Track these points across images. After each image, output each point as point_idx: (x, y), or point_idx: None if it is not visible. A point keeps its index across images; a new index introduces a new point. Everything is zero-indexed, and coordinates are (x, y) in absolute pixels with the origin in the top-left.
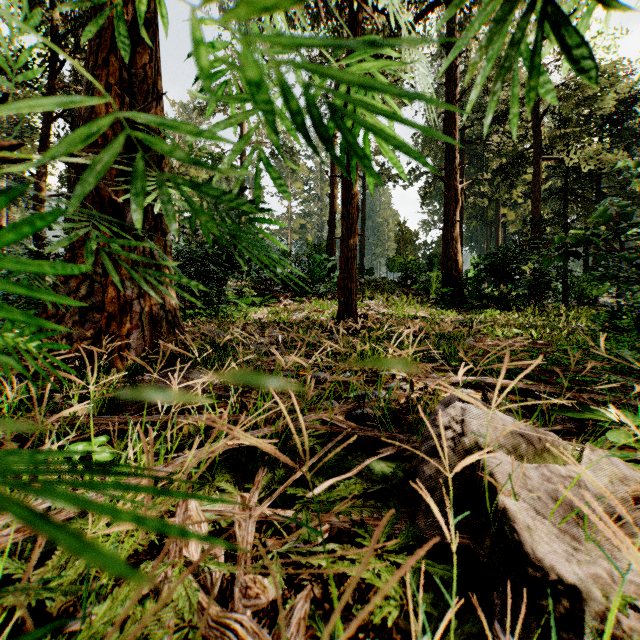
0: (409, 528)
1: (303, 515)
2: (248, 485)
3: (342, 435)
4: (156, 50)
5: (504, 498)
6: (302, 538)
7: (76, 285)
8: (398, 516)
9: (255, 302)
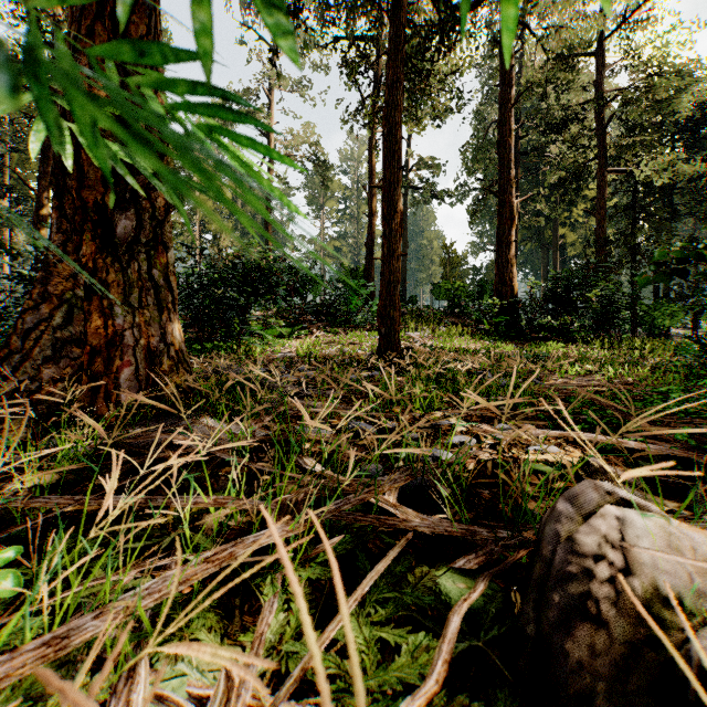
0: None
1: None
2: (245, 636)
3: (400, 546)
4: (156, 21)
5: None
6: None
7: (50, 311)
8: None
9: (283, 334)
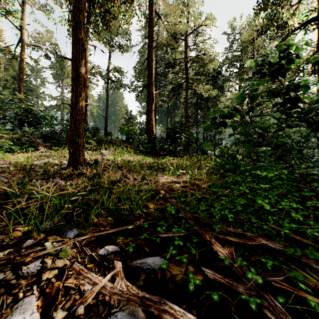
0: None
1: None
2: None
3: None
4: None
5: None
6: None
7: None
8: None
9: (14, 149)
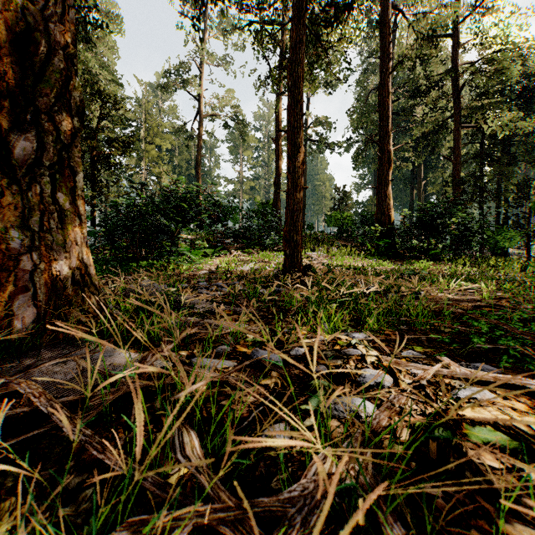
0: None
1: None
2: None
3: None
4: None
5: None
6: None
7: None
8: None
9: (207, 253)
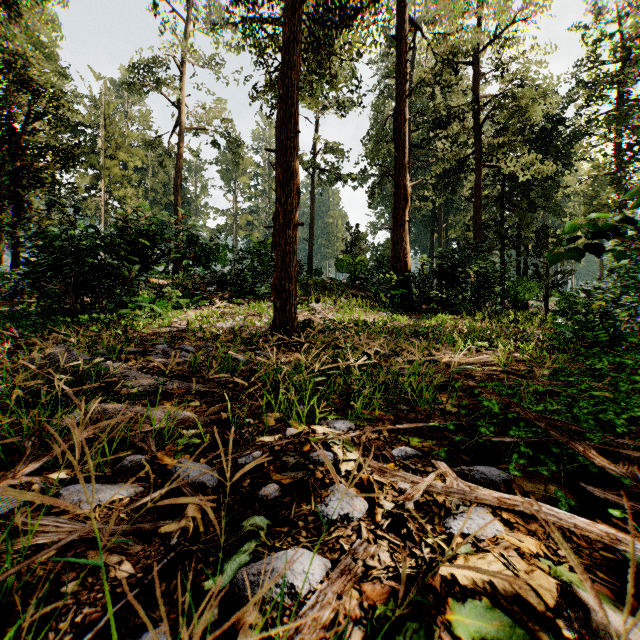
0: None
1: None
2: None
3: None
4: None
5: None
6: None
7: None
8: None
9: (182, 304)
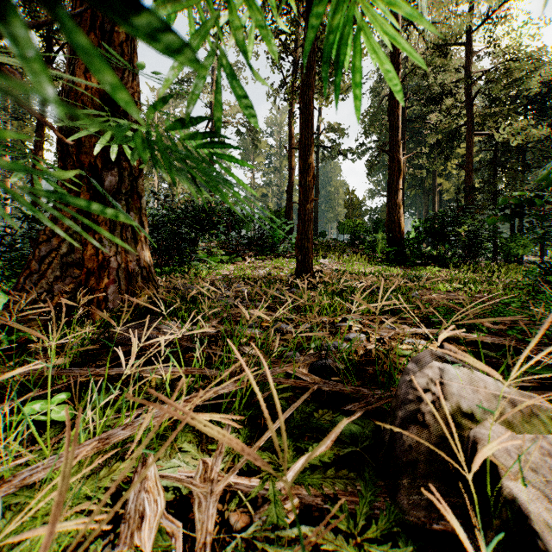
0: (390, 508)
1: (270, 487)
2: (211, 446)
3: (308, 393)
4: None
5: (509, 483)
6: (270, 521)
7: (58, 243)
8: (376, 491)
9: (223, 260)
